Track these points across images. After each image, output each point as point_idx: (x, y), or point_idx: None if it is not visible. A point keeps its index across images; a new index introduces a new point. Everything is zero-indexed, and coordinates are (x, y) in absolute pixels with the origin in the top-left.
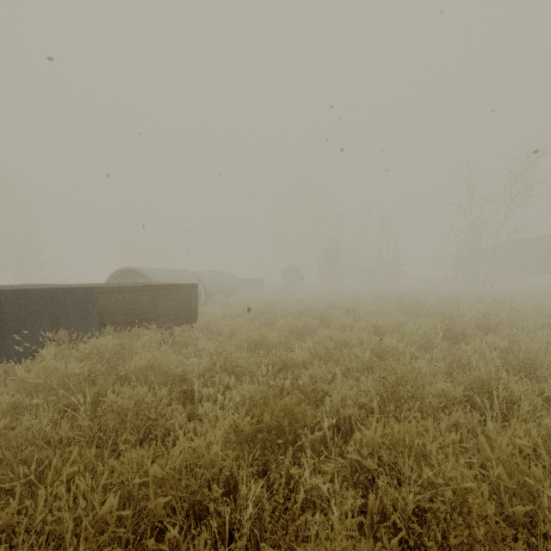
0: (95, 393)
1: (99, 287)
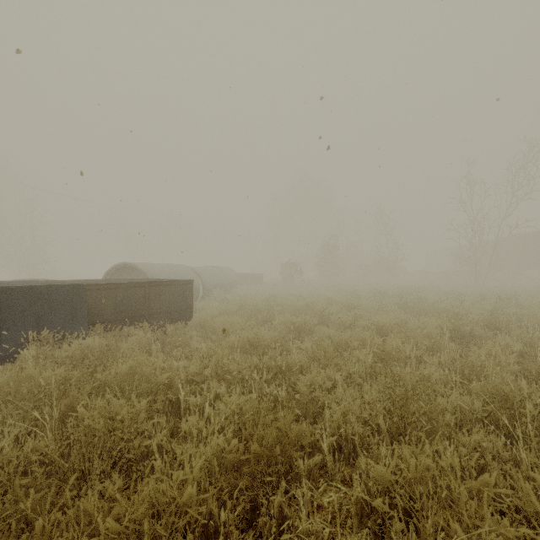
0: (67, 405)
1: (88, 284)
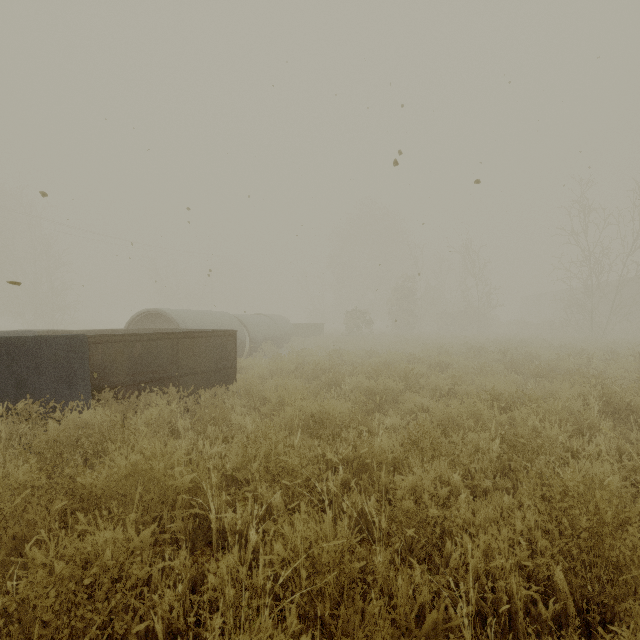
0: (17, 537)
1: (93, 336)
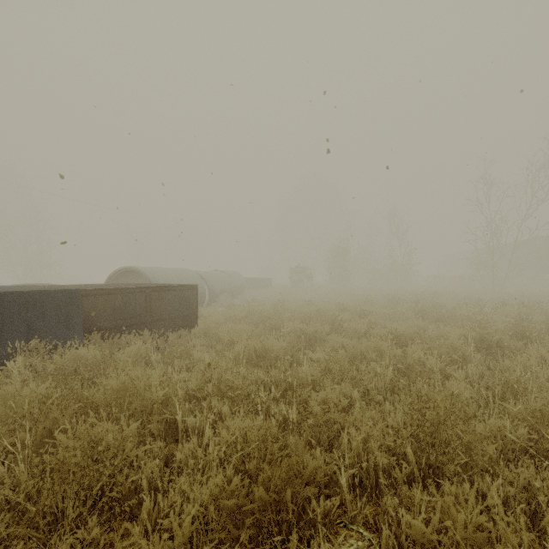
0: (46, 429)
1: (84, 290)
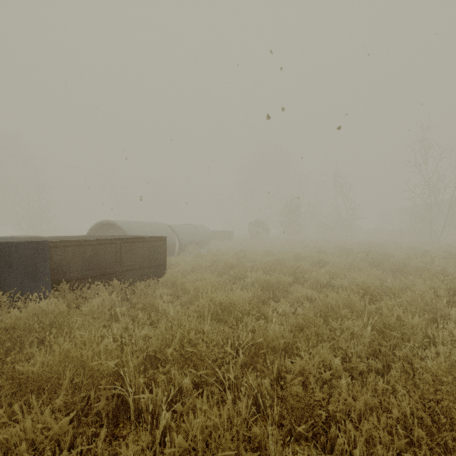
0: None
1: (53, 241)
